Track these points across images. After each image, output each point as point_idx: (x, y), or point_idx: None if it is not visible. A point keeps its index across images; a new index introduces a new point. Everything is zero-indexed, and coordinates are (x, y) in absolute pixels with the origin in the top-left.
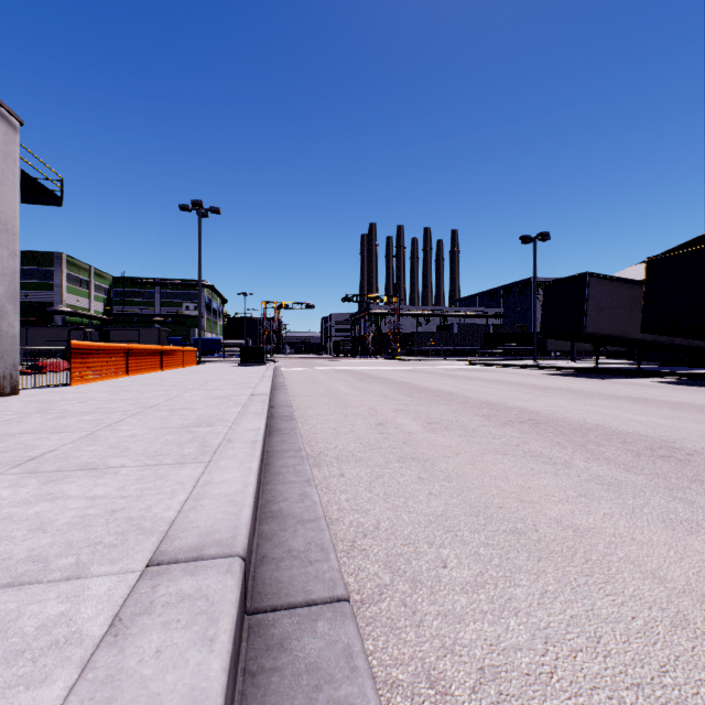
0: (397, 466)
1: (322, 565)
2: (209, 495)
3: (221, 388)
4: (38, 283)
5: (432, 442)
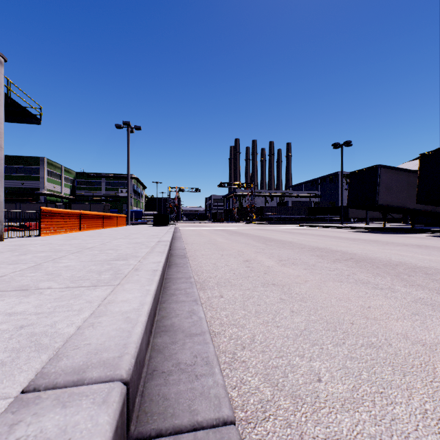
0: (262, 290)
1: (207, 380)
2: (109, 312)
3: (139, 238)
4: (29, 176)
5: (285, 273)
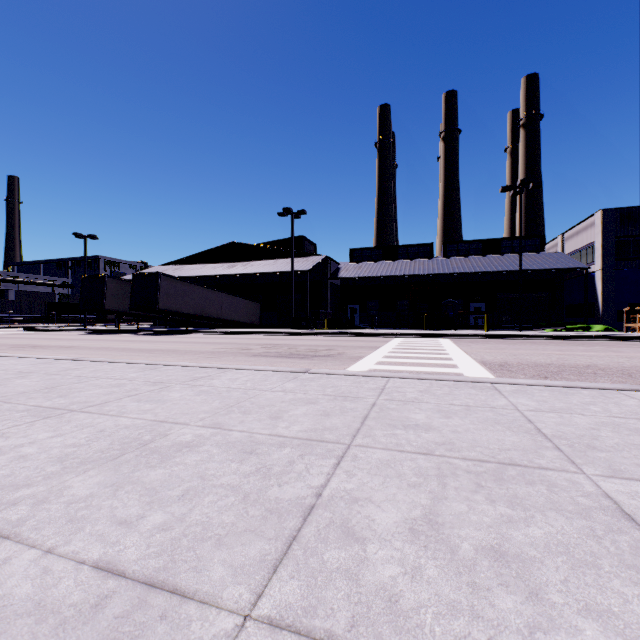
0: None
1: None
2: None
3: None
4: None
5: None
